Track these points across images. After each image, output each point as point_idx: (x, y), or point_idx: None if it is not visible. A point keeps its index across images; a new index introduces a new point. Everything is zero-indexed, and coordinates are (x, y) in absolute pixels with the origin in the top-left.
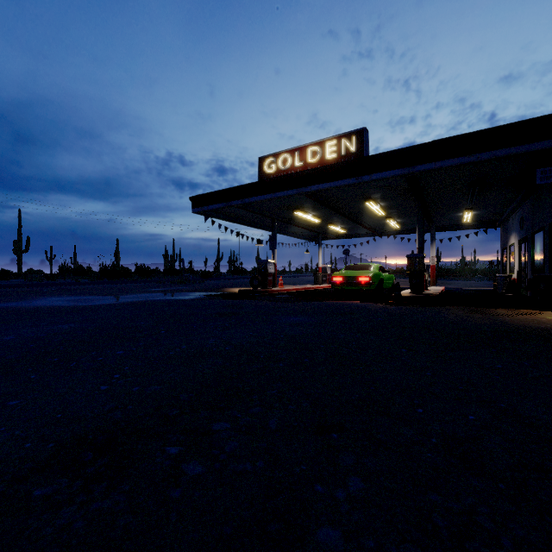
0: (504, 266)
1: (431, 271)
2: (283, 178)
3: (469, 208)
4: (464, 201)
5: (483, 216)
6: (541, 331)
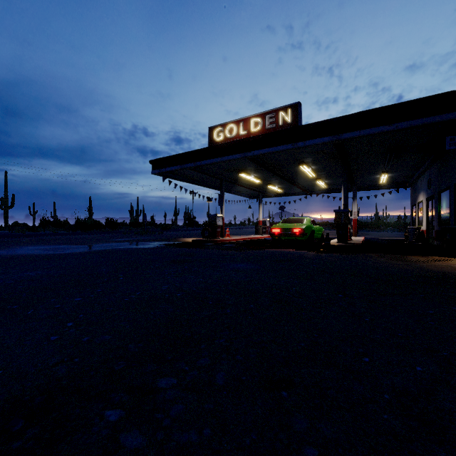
0: (414, 220)
1: (353, 224)
2: (229, 145)
3: (385, 171)
4: (381, 165)
5: (396, 178)
6: None
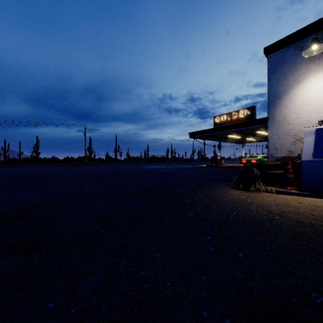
0: None
1: None
2: (222, 127)
3: None
4: None
5: None
6: None
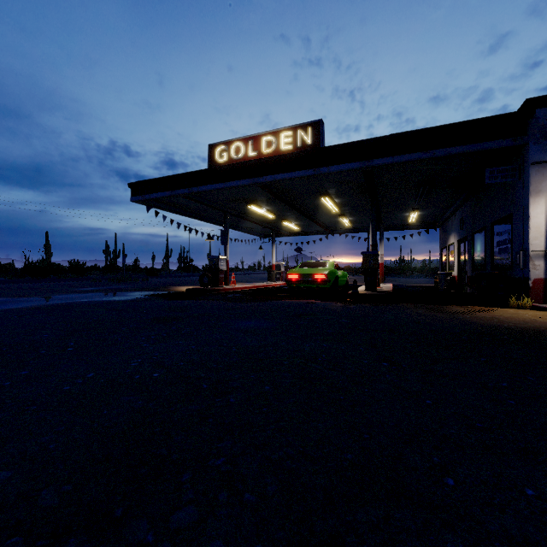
0: (444, 264)
1: (380, 268)
2: (235, 167)
3: (416, 208)
4: (412, 201)
5: (426, 217)
6: (508, 331)
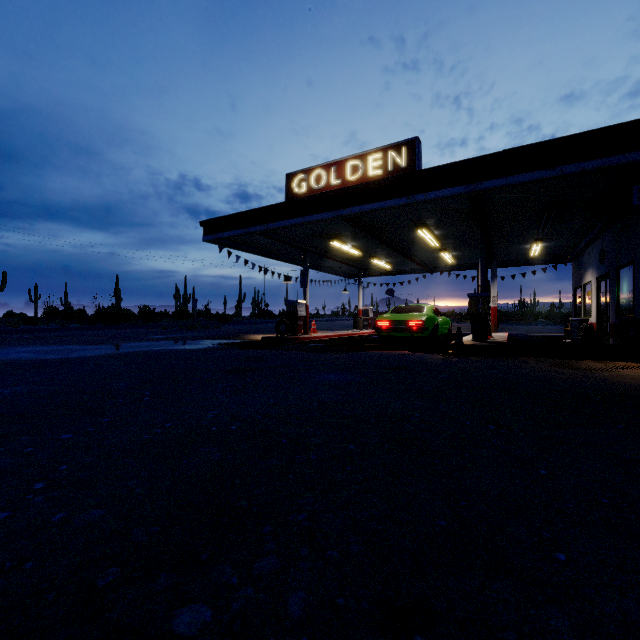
0: (577, 309)
1: (493, 314)
2: (316, 198)
3: (539, 238)
4: (534, 230)
5: (553, 249)
6: None
